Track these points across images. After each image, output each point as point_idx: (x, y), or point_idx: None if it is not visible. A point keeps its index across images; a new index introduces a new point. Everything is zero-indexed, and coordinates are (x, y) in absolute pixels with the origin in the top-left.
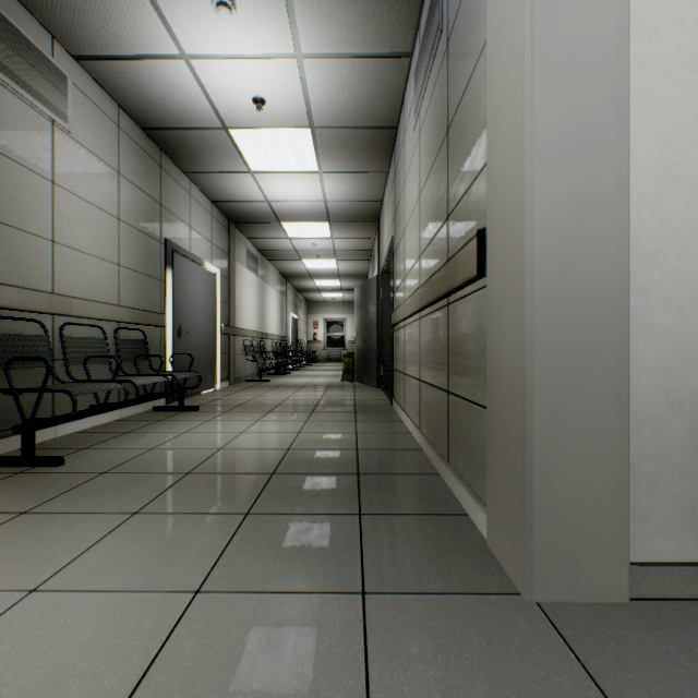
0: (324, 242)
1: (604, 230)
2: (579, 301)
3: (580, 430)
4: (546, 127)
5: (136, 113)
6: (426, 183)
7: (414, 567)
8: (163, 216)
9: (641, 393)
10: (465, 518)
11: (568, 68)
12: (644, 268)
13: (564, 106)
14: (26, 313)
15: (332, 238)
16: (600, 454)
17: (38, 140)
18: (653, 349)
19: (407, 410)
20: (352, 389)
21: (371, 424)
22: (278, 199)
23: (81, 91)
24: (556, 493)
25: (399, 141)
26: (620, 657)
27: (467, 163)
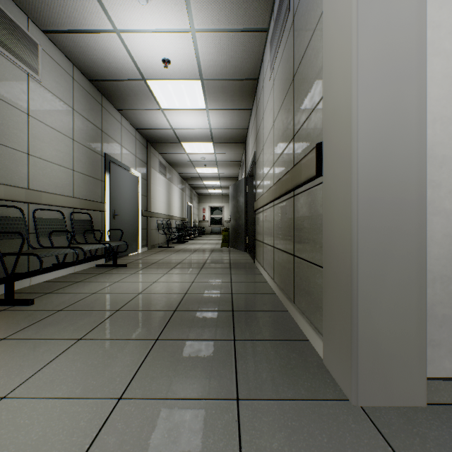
0: (209, 156)
1: (409, 142)
2: (391, 192)
3: (392, 284)
4: (368, 68)
5: (85, 70)
6: (278, 115)
7: (273, 379)
8: (103, 138)
9: (435, 257)
10: (306, 343)
11: (383, 26)
12: (436, 169)
13: (380, 54)
14: (10, 202)
15: (214, 153)
16: (406, 301)
17: (18, 86)
18: (443, 226)
19: (265, 267)
20: (228, 252)
21: (241, 276)
22: (179, 127)
23: (47, 54)
24: (375, 329)
25: (259, 88)
26: (424, 450)
27: (307, 98)
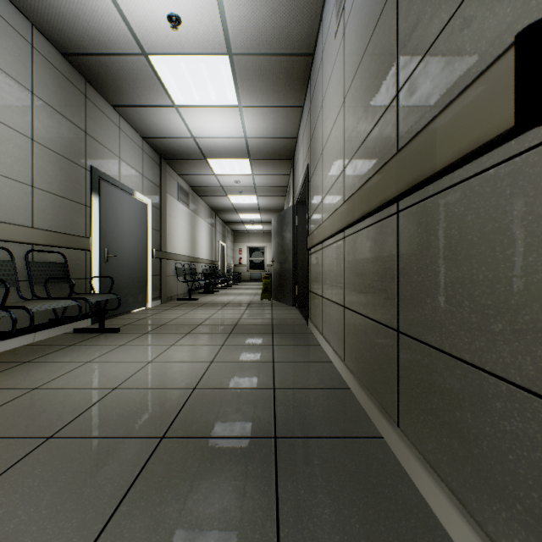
0: (246, 179)
1: None
2: None
3: None
4: None
5: (52, 35)
6: (355, 78)
7: None
8: (88, 144)
9: None
10: None
11: None
12: None
13: None
14: None
15: (252, 175)
16: None
17: None
18: None
19: (325, 335)
20: (270, 308)
21: (288, 350)
22: (203, 135)
23: None
24: None
25: (316, 66)
26: None
27: None
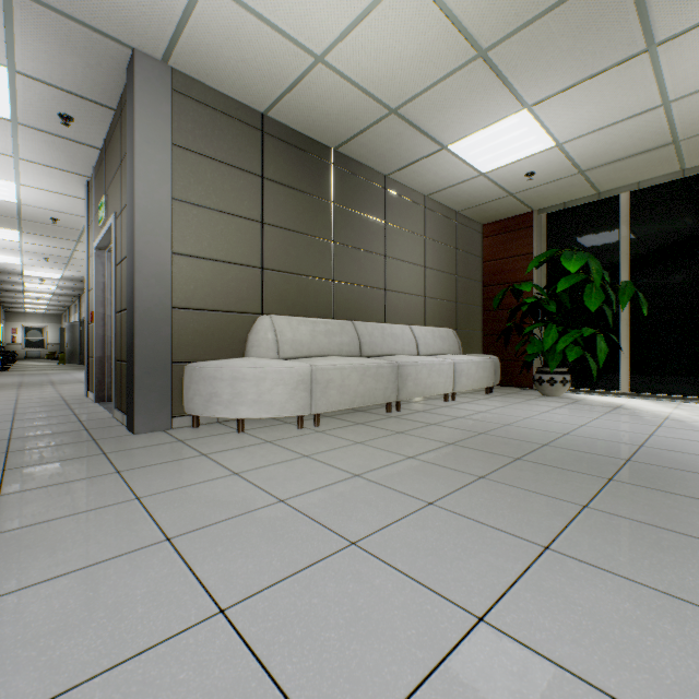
0: (47, 297)
1: None
2: None
3: None
4: None
5: None
6: None
7: None
8: None
9: None
10: None
11: None
12: None
13: None
14: None
15: (52, 297)
16: None
17: None
18: None
19: None
20: (68, 365)
21: (80, 367)
22: (31, 290)
23: None
24: None
25: None
26: None
27: None
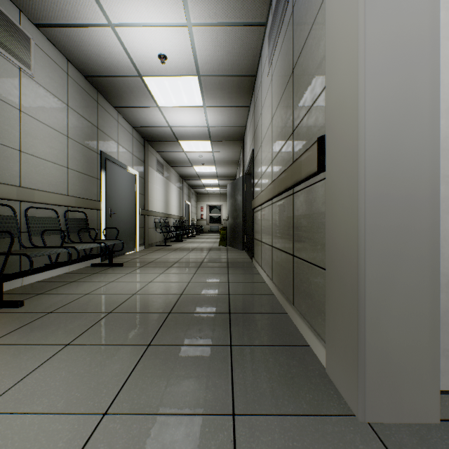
0: (207, 154)
1: (421, 133)
2: (402, 188)
3: (402, 289)
4: (376, 52)
5: (80, 65)
6: (277, 110)
7: (272, 391)
8: (99, 135)
9: (448, 259)
10: (307, 348)
11: (393, 6)
12: None
13: (390, 36)
14: (0, 200)
15: (212, 151)
16: (418, 307)
17: (9, 80)
18: None
19: (263, 266)
20: (226, 251)
21: (238, 276)
22: (177, 125)
23: (40, 48)
24: (384, 338)
25: (257, 84)
26: None
27: (308, 91)
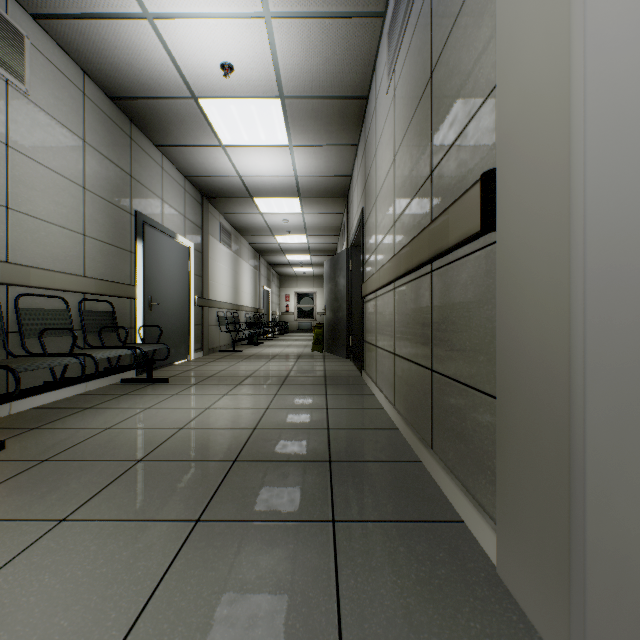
0: (295, 218)
1: None
2: None
3: None
4: (605, 4)
5: (103, 81)
6: (403, 143)
7: (409, 615)
8: (133, 188)
9: None
10: (460, 527)
11: None
12: None
13: None
14: None
15: (302, 213)
16: None
17: None
18: None
19: (379, 384)
20: (322, 360)
21: (342, 398)
22: (250, 173)
23: (40, 52)
24: (619, 531)
25: (370, 110)
26: None
27: (460, 101)
